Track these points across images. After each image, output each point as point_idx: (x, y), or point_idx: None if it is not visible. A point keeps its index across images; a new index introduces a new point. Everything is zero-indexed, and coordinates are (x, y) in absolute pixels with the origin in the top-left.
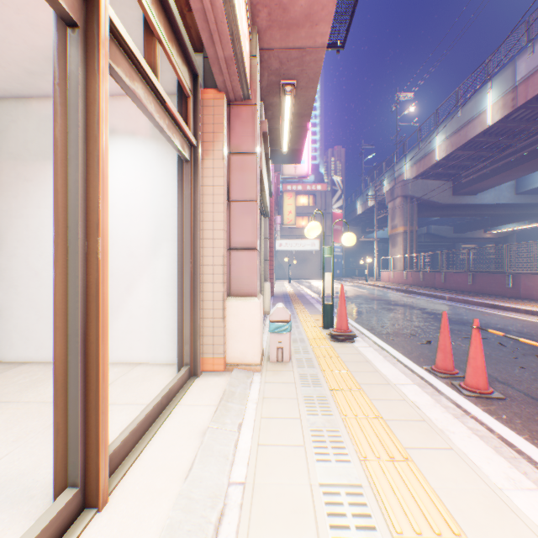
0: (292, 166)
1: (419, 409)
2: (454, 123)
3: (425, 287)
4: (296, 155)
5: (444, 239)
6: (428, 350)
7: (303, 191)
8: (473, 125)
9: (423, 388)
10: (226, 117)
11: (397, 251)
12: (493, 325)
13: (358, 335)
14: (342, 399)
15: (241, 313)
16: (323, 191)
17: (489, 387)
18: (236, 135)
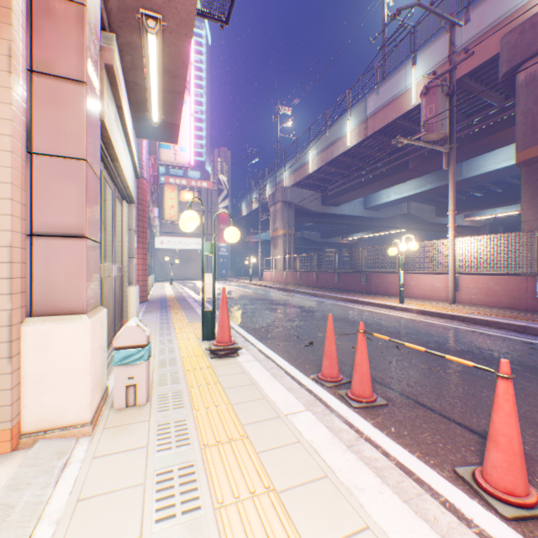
0: (172, 151)
1: (318, 455)
2: (324, 141)
3: (302, 285)
4: (172, 132)
5: (314, 243)
6: (312, 354)
7: (189, 186)
8: (338, 146)
9: (314, 407)
10: (23, 4)
11: (278, 252)
12: (358, 319)
13: (243, 344)
14: (219, 465)
15: (54, 343)
16: (209, 188)
17: (373, 393)
18: (46, 44)
